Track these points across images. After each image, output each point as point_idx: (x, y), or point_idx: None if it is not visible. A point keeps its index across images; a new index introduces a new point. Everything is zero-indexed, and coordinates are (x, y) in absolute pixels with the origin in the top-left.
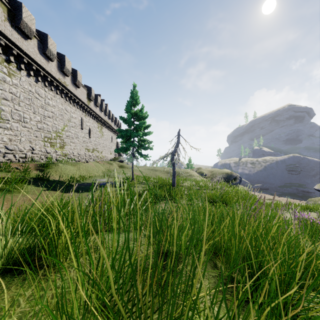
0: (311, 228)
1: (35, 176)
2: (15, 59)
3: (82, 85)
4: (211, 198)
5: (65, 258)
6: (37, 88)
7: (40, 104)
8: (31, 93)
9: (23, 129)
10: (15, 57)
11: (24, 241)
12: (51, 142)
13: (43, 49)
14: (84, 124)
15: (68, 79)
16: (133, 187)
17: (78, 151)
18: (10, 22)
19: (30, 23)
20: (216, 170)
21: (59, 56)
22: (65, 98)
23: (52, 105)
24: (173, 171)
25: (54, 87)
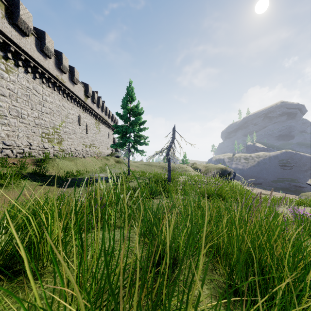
0: (307, 223)
1: (31, 171)
2: (13, 56)
3: (80, 82)
4: (206, 193)
5: (50, 261)
6: (34, 84)
7: (38, 101)
8: (28, 90)
9: (20, 125)
10: (13, 54)
11: (7, 242)
12: (49, 138)
13: (40, 46)
14: (81, 120)
15: (65, 76)
16: (129, 182)
17: (75, 146)
18: (8, 19)
19: (27, 20)
20: (210, 165)
21: (56, 53)
22: (63, 95)
23: (49, 102)
24: (169, 166)
25: (52, 84)
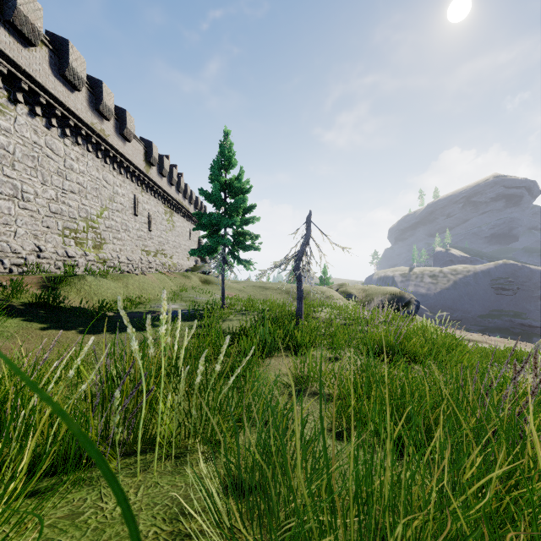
0: None
1: (34, 299)
2: (6, 82)
3: (136, 138)
4: (377, 345)
5: None
6: (49, 138)
7: (56, 168)
8: (37, 148)
9: (21, 213)
10: (6, 78)
11: None
12: (77, 238)
13: (60, 67)
14: (139, 206)
15: (108, 125)
16: (223, 321)
17: (128, 254)
18: None
19: (32, 15)
20: (372, 289)
21: (91, 82)
22: (104, 160)
23: (78, 171)
24: (299, 290)
25: (83, 139)
